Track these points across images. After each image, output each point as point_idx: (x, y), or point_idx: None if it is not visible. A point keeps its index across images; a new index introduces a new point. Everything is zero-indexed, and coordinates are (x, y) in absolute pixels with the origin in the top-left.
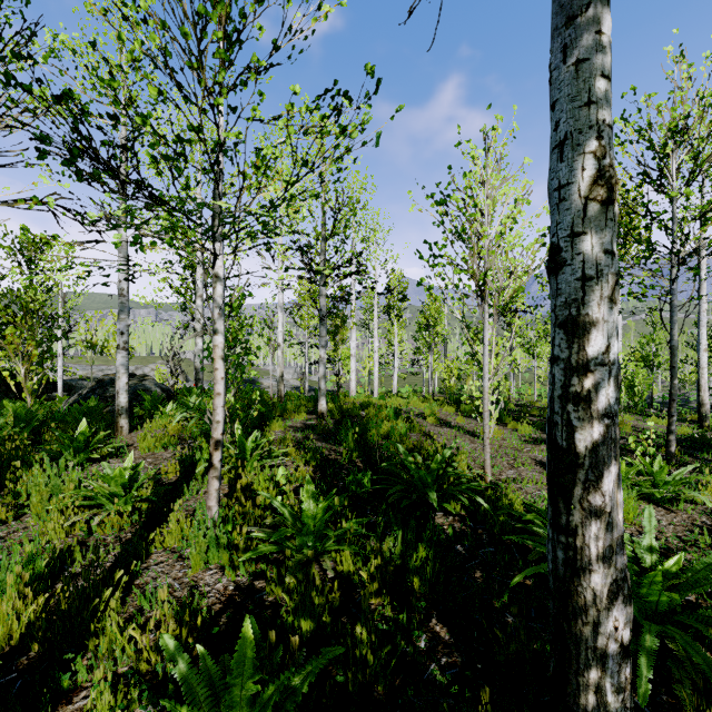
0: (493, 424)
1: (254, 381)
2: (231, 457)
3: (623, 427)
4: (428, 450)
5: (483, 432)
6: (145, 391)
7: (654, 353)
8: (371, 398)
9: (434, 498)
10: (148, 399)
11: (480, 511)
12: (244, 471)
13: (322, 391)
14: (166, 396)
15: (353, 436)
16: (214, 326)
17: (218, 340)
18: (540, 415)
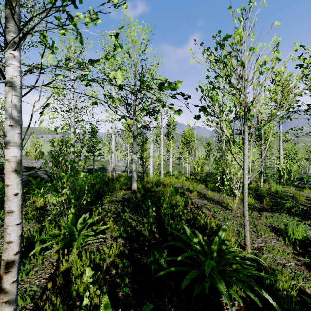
0: (236, 201)
1: (104, 167)
2: (65, 235)
3: (299, 197)
4: (201, 221)
5: (244, 216)
6: (37, 177)
7: (295, 155)
8: (160, 178)
9: (225, 294)
10: (34, 183)
11: (261, 299)
12: (70, 250)
13: (134, 178)
14: (50, 179)
15: (151, 211)
16: (6, 139)
17: (10, 154)
18: (248, 188)
